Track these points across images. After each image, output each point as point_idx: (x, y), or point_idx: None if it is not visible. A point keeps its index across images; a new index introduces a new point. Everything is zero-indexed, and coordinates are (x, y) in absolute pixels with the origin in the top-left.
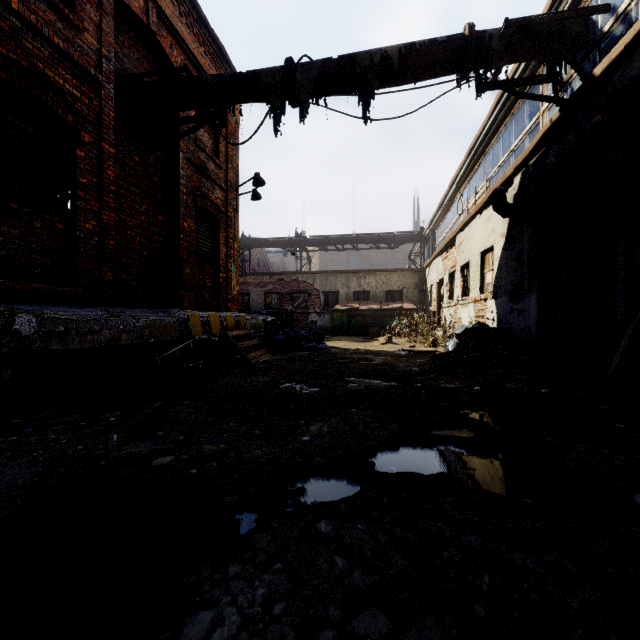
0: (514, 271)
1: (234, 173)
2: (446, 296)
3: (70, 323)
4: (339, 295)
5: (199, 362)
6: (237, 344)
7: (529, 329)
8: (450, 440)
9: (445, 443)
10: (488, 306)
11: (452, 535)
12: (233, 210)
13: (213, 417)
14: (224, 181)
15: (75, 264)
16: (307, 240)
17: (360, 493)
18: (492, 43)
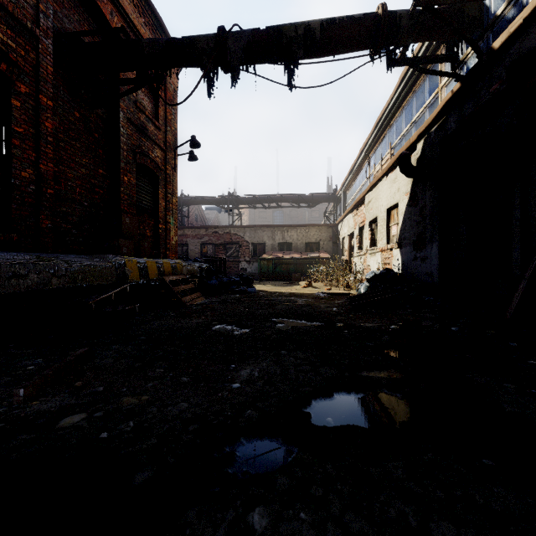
0: (417, 224)
1: (172, 135)
2: (356, 247)
3: None
4: (266, 246)
5: (136, 305)
6: (173, 288)
7: (431, 274)
8: (383, 383)
9: (378, 387)
10: (394, 254)
11: (417, 522)
12: (172, 168)
13: (140, 363)
14: (163, 142)
15: (10, 211)
16: (238, 199)
17: (298, 459)
18: (402, 22)
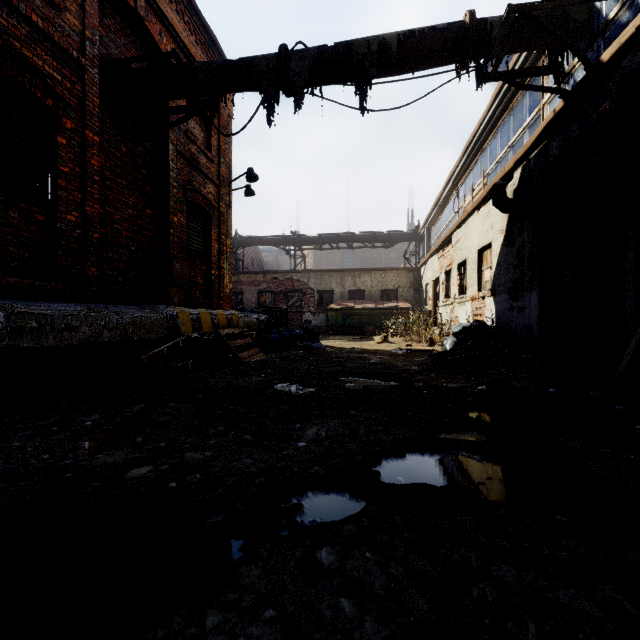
0: (514, 268)
1: (227, 168)
2: (442, 295)
3: (44, 318)
4: (334, 294)
5: (188, 361)
6: (229, 343)
7: (530, 327)
8: (461, 445)
9: (455, 448)
10: (486, 304)
11: (480, 565)
12: (226, 206)
13: (200, 420)
14: (216, 176)
15: (56, 257)
16: (301, 238)
17: (366, 510)
18: (493, 31)
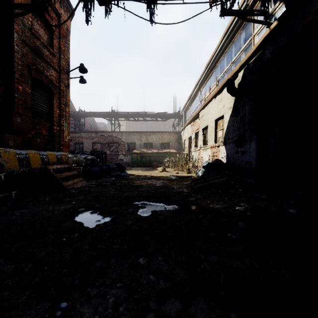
0: (238, 128)
1: (66, 62)
2: (193, 145)
3: None
4: (136, 145)
5: (12, 192)
6: (56, 175)
7: (250, 163)
8: None
9: None
10: (220, 150)
11: None
12: (65, 86)
13: None
14: (57, 65)
15: None
16: (118, 114)
17: None
18: None
